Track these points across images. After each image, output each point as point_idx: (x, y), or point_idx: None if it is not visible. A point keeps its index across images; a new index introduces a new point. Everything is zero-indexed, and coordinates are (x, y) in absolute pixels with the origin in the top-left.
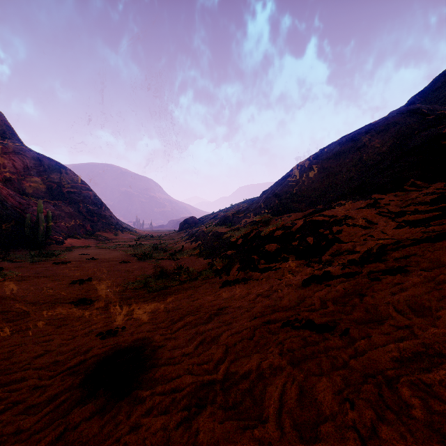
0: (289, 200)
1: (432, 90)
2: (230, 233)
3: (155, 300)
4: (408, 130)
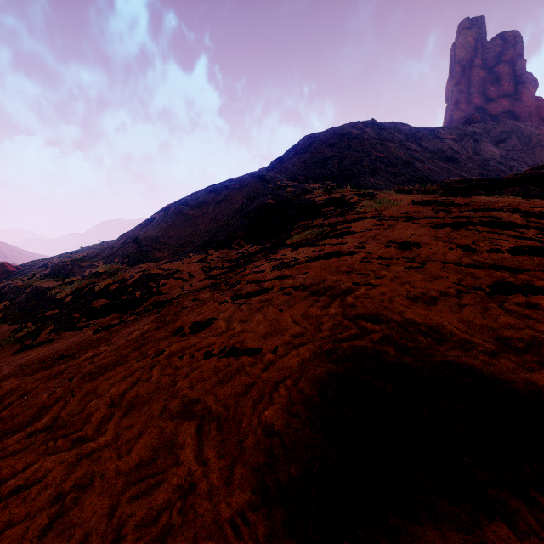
0: (151, 247)
1: (286, 159)
2: (59, 288)
3: None
4: (253, 194)
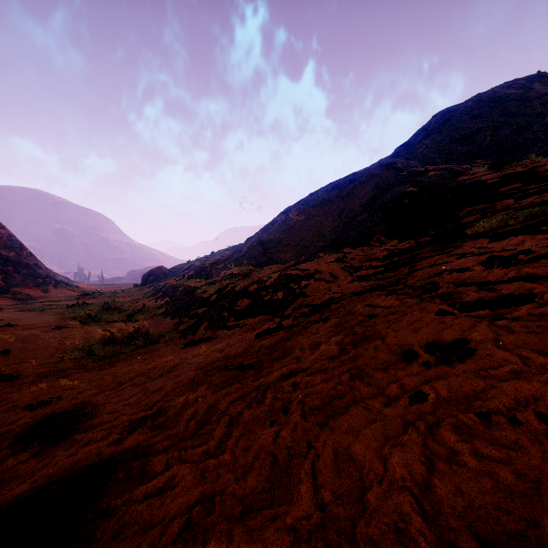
0: (275, 249)
1: (414, 143)
2: (204, 287)
3: (102, 368)
4: (384, 184)
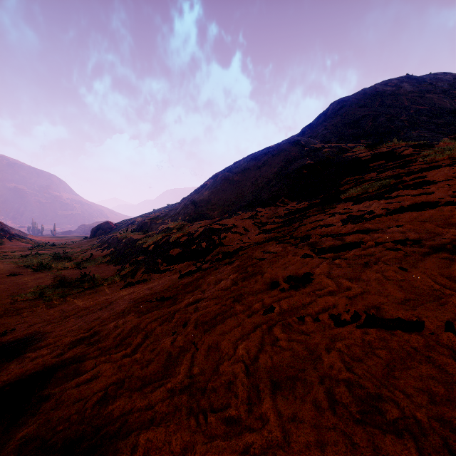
0: (205, 208)
1: (316, 124)
2: (144, 239)
3: (52, 306)
4: (291, 157)
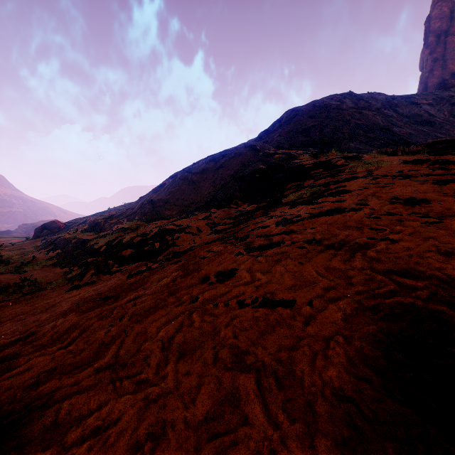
0: (163, 207)
1: (272, 130)
2: (96, 240)
3: None
4: (246, 161)
